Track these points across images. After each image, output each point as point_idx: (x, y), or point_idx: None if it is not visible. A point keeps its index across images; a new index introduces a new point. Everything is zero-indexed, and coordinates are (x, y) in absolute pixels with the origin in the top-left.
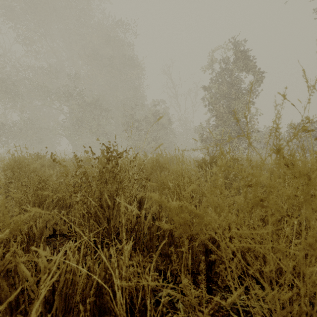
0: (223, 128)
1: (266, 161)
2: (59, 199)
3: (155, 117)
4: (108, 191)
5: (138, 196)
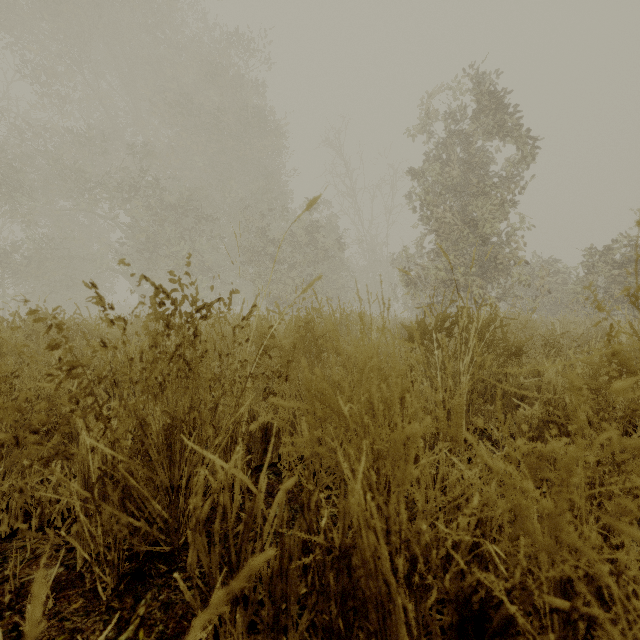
0: (452, 255)
1: (546, 326)
2: (2, 445)
3: (309, 234)
4: (167, 413)
5: (254, 427)
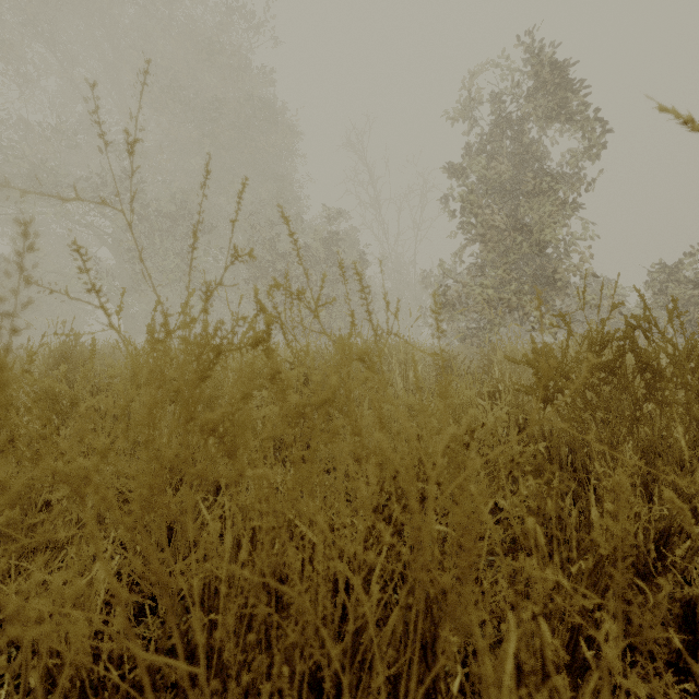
0: (501, 269)
1: None
2: None
3: (325, 247)
4: None
5: None
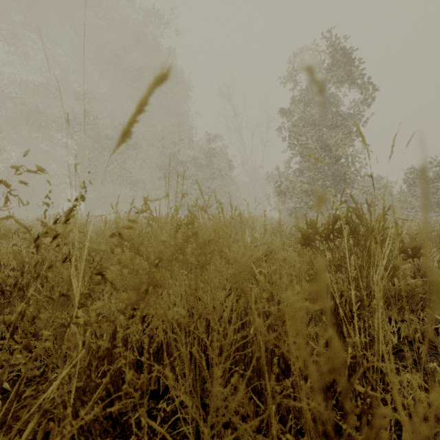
0: (313, 172)
1: None
2: None
3: (207, 158)
4: None
5: None
